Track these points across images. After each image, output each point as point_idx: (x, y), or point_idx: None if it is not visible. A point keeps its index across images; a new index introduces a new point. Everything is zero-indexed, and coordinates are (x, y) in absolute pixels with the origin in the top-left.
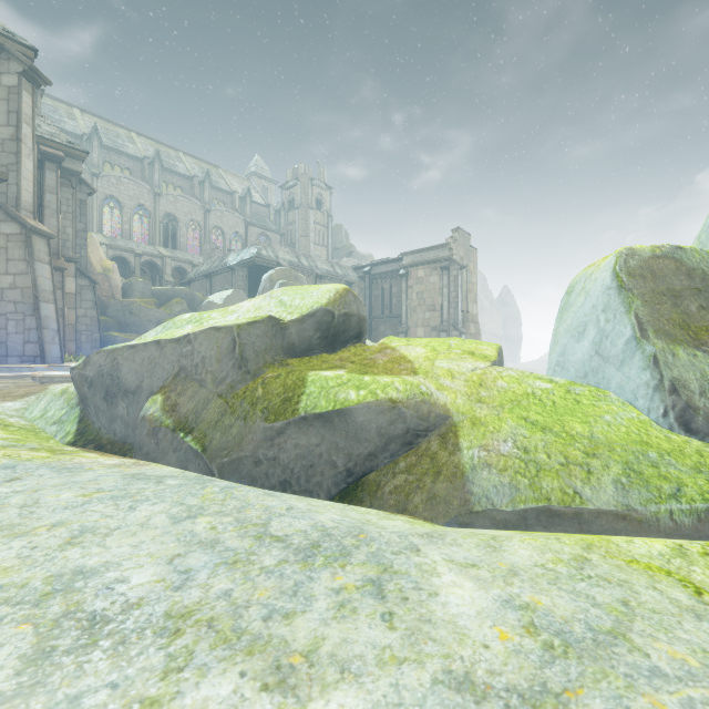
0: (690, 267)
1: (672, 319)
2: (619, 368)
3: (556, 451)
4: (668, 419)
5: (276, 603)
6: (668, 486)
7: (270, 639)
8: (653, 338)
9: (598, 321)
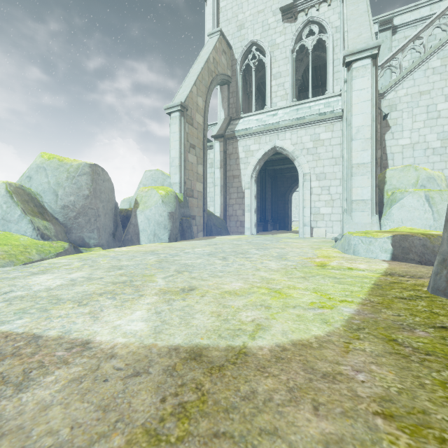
0: (28, 193)
1: (30, 209)
2: (17, 224)
3: (17, 250)
4: (39, 237)
5: (48, 267)
6: (48, 251)
7: (59, 266)
8: (29, 215)
9: (2, 207)
